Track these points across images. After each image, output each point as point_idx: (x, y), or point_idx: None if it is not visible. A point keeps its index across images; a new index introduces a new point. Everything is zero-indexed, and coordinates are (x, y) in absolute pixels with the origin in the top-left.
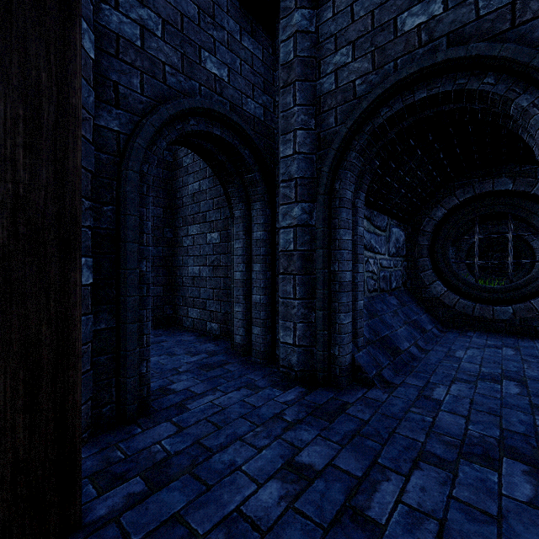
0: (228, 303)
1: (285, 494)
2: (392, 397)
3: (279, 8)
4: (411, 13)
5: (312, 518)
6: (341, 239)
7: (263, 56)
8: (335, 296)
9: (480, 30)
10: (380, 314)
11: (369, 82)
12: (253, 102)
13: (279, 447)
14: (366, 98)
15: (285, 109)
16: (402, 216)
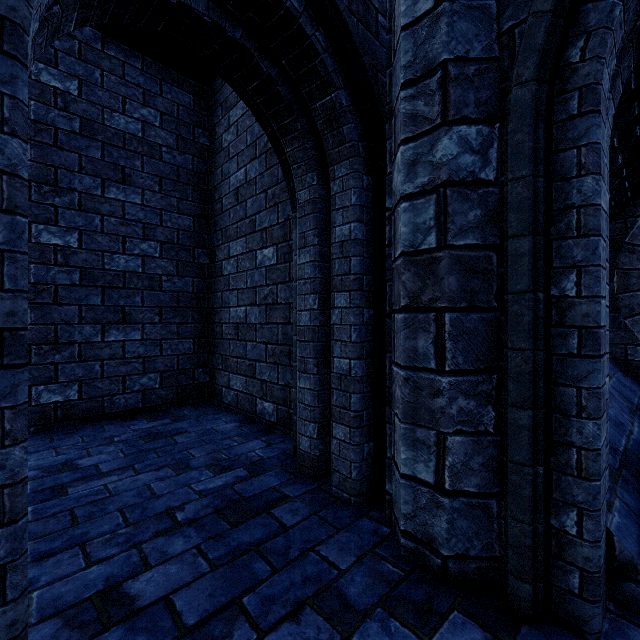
0: (290, 369)
1: None
2: None
3: None
4: None
5: None
6: (589, 204)
7: None
8: (566, 369)
9: None
10: None
11: None
12: None
13: None
14: None
15: None
16: None
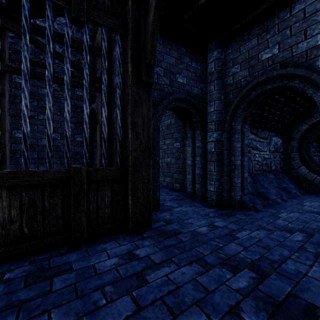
0: (184, 175)
1: (209, 229)
2: (258, 214)
3: (207, 48)
4: (265, 52)
5: (217, 234)
6: (235, 146)
7: (200, 67)
8: (232, 171)
9: (293, 61)
10: (260, 182)
11: (247, 80)
12: (196, 88)
13: (207, 221)
14: (245, 88)
15: (210, 91)
16: (278, 130)
